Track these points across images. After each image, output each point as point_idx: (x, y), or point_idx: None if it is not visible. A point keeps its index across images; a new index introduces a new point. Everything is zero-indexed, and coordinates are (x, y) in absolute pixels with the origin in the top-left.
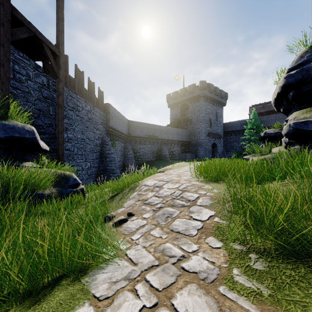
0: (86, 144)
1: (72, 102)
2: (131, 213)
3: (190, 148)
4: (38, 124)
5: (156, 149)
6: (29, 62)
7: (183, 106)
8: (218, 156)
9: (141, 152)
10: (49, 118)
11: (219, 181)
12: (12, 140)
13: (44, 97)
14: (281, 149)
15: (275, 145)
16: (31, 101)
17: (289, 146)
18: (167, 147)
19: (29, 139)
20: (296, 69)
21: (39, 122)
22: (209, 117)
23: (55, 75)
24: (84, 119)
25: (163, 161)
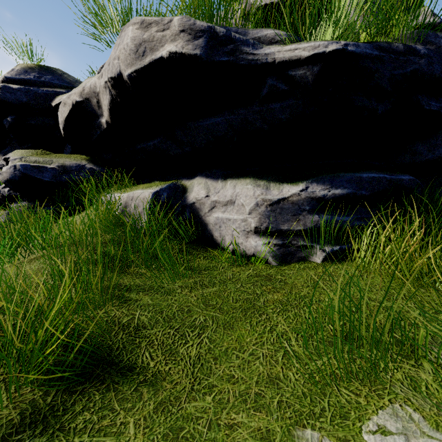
0: None
1: None
2: None
3: None
4: None
5: None
6: None
7: None
8: None
9: None
10: None
11: None
12: None
13: None
14: None
15: None
16: None
17: (9, 201)
18: None
19: None
20: (19, 85)
21: None
22: None
23: None
24: None
25: None
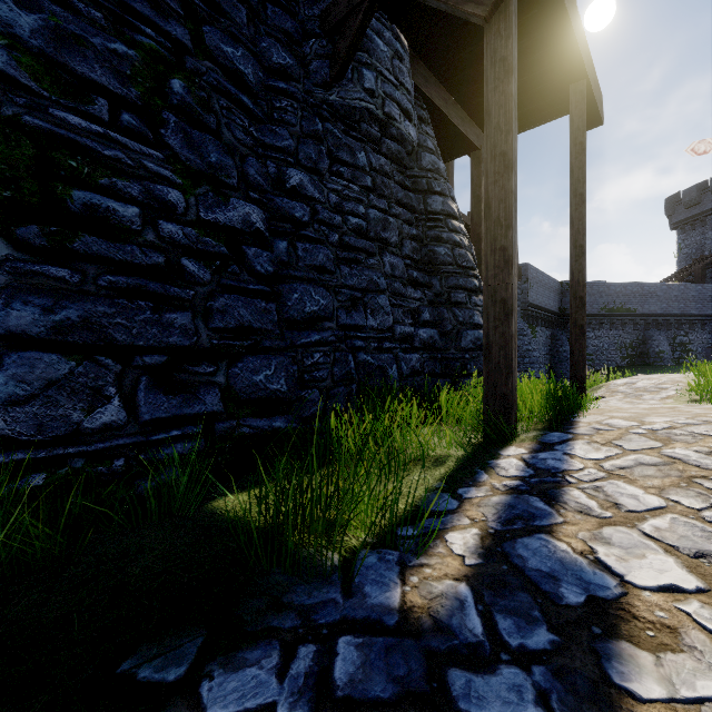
0: None
1: None
2: (603, 396)
3: None
4: None
5: (630, 340)
6: None
7: None
8: None
9: (589, 346)
10: None
11: None
12: None
13: None
14: None
15: None
16: None
17: None
18: (667, 334)
19: None
20: None
21: None
22: None
23: None
24: None
25: (650, 367)
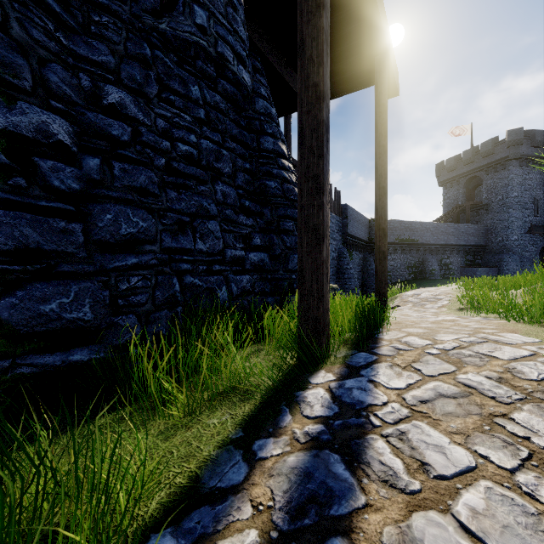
0: None
1: None
2: (398, 305)
3: (486, 257)
4: None
5: (414, 261)
6: None
7: (470, 180)
8: None
9: (388, 266)
10: None
11: None
12: None
13: None
14: None
15: None
16: None
17: None
18: (437, 258)
19: None
20: None
21: None
22: (532, 196)
23: None
24: None
25: (427, 280)
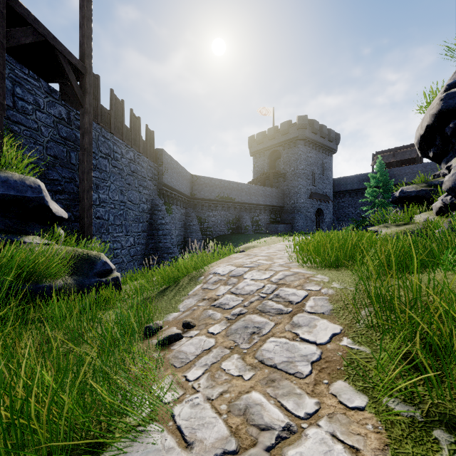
0: (128, 210)
1: (107, 146)
2: (189, 324)
3: (284, 216)
4: (52, 178)
5: (232, 218)
6: (39, 84)
7: (272, 153)
8: (325, 228)
9: (210, 222)
10: (70, 169)
11: (338, 268)
12: (5, 200)
13: (62, 138)
14: (429, 217)
15: (418, 209)
16: (42, 142)
17: (450, 209)
18: (250, 215)
19: (33, 200)
20: None
21: (54, 175)
22: (312, 170)
23: (79, 104)
24: (124, 172)
25: (242, 235)
